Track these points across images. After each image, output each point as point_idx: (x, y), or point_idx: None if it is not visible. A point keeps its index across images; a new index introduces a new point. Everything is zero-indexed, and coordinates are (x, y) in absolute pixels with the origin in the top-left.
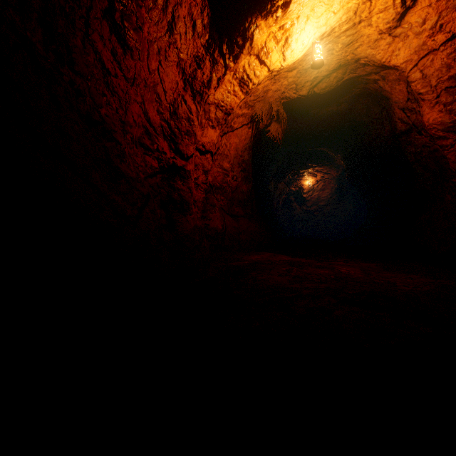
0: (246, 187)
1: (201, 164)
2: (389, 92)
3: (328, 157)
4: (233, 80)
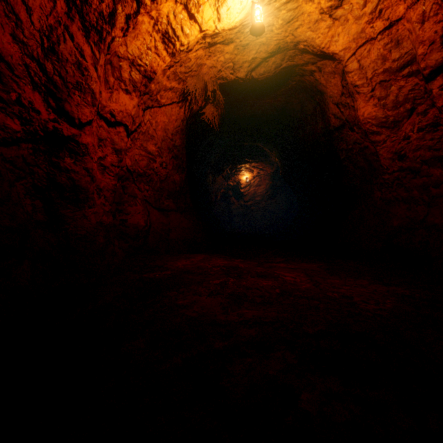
0: (178, 176)
1: (110, 140)
2: (324, 86)
3: (264, 153)
4: (154, 33)
